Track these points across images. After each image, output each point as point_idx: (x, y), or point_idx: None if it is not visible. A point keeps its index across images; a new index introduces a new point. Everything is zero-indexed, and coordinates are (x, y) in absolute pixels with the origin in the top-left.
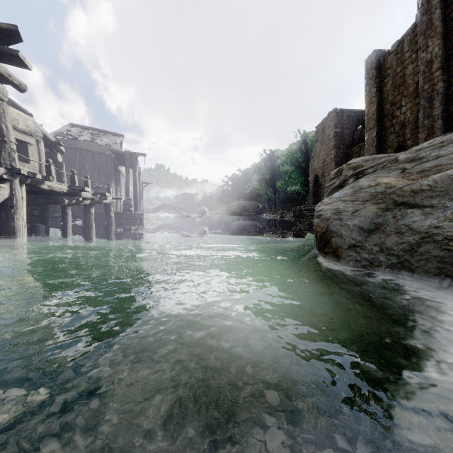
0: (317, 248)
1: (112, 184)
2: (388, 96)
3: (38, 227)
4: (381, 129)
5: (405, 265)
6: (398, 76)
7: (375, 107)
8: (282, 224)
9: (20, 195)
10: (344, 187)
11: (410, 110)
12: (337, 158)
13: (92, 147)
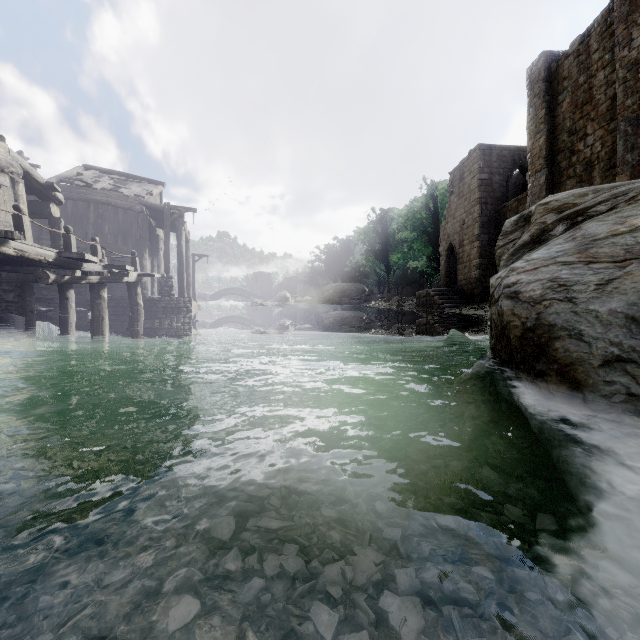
0: (501, 359)
1: (145, 255)
2: (564, 121)
3: (12, 320)
4: (553, 172)
5: None
6: (580, 89)
7: (544, 139)
8: (401, 315)
9: None
10: (548, 242)
11: (600, 140)
12: (483, 217)
13: (114, 199)
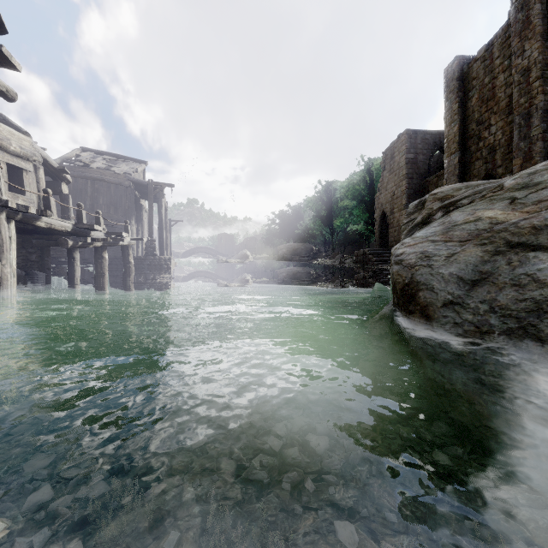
0: (395, 304)
1: (133, 222)
2: (473, 113)
3: (36, 275)
4: (465, 154)
5: (530, 331)
6: (486, 88)
7: (457, 127)
8: (342, 271)
9: (7, 235)
10: (430, 224)
11: (501, 130)
12: (410, 190)
13: (107, 176)
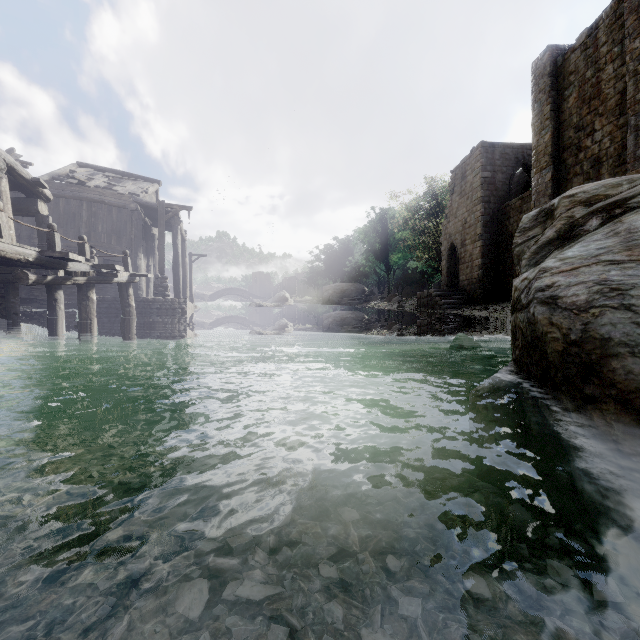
0: (529, 374)
1: (140, 255)
2: (570, 117)
3: None
4: (559, 170)
5: None
6: (588, 83)
7: (549, 136)
8: (402, 316)
9: None
10: (581, 238)
11: (609, 136)
12: (486, 216)
13: (108, 197)
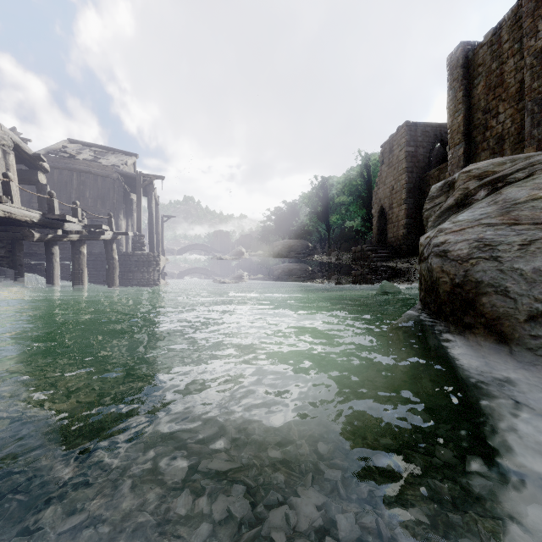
0: (430, 310)
1: (121, 216)
2: (479, 102)
3: (3, 272)
4: (470, 145)
5: None
6: (493, 74)
7: (462, 117)
8: (340, 268)
9: None
10: (471, 205)
11: (510, 117)
12: (410, 184)
13: (94, 168)
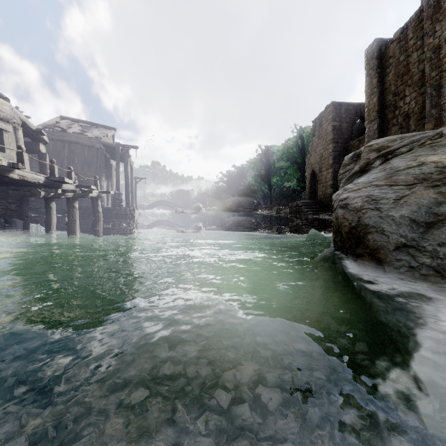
0: (338, 247)
1: (103, 178)
2: (390, 86)
3: (14, 222)
4: (383, 121)
5: None
6: (401, 64)
7: (376, 99)
8: (279, 220)
9: None
10: (369, 171)
11: (414, 99)
12: (335, 152)
13: (81, 140)
